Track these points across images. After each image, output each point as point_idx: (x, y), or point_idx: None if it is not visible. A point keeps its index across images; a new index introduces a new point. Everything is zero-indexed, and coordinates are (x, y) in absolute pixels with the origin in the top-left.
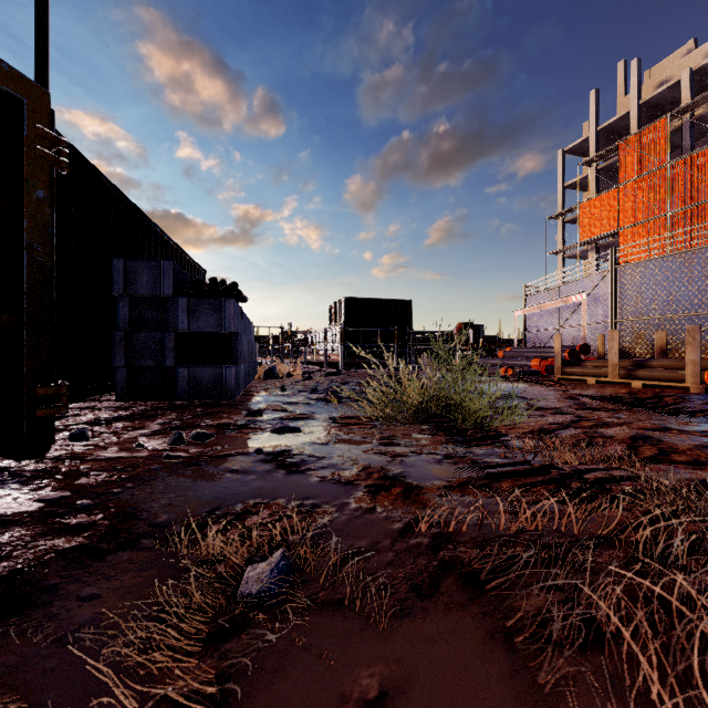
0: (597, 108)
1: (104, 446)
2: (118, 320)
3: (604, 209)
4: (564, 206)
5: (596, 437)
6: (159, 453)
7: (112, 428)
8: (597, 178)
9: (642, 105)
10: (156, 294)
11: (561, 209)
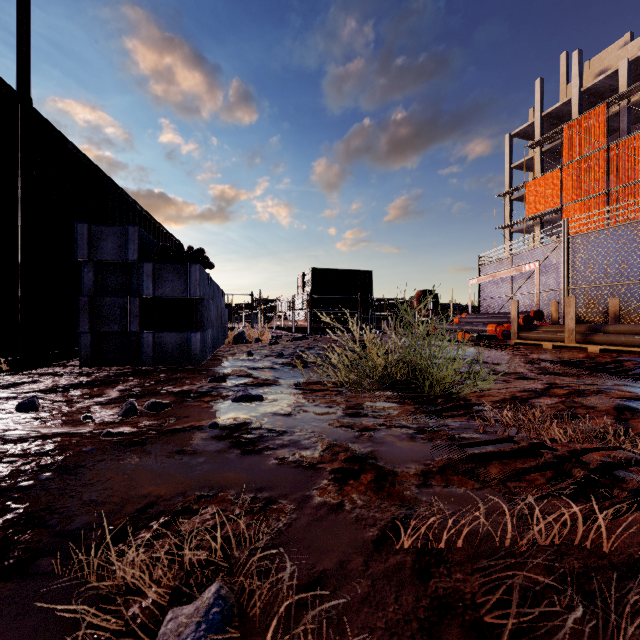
0: (542, 96)
1: (48, 418)
2: (83, 285)
3: (548, 188)
4: (511, 185)
5: (577, 407)
6: (105, 426)
7: (67, 396)
8: (542, 159)
9: (583, 92)
10: (121, 260)
11: (508, 188)
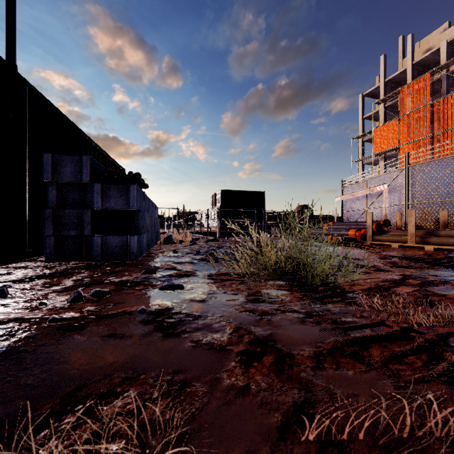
0: (385, 67)
1: (10, 304)
2: (48, 200)
3: (390, 132)
4: (363, 130)
5: (431, 295)
6: (55, 311)
7: (32, 285)
8: (385, 112)
9: (414, 64)
10: (77, 181)
11: (361, 133)
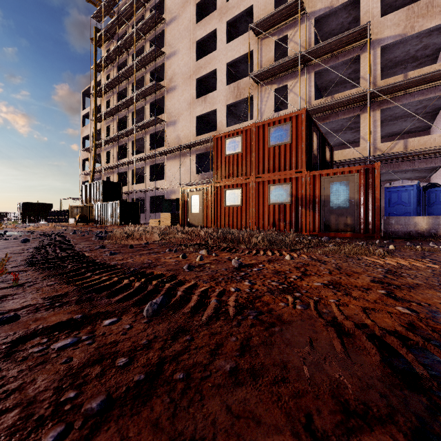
0: None
1: None
2: None
3: None
4: None
5: None
6: None
7: None
8: None
9: None
10: None
11: None
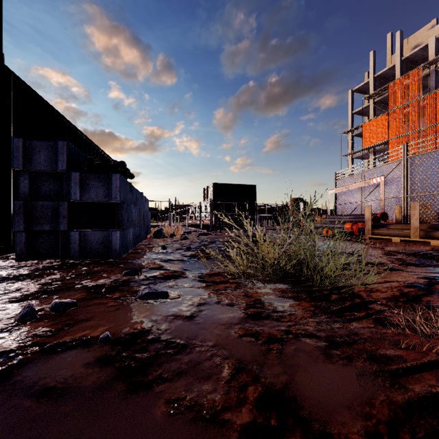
0: (374, 63)
1: None
2: (19, 191)
3: (379, 127)
4: (353, 125)
5: None
6: None
7: None
8: (374, 107)
9: (403, 60)
10: (52, 169)
11: (351, 127)
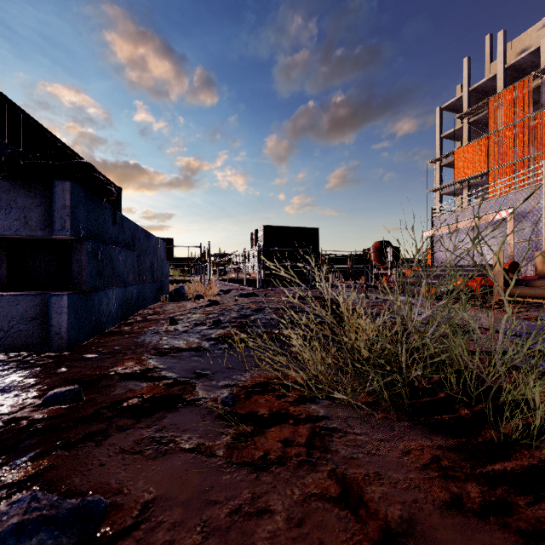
0: (469, 73)
1: None
2: None
3: (476, 154)
4: (441, 152)
5: None
6: None
7: None
8: (469, 129)
9: (507, 69)
10: None
11: (439, 155)
